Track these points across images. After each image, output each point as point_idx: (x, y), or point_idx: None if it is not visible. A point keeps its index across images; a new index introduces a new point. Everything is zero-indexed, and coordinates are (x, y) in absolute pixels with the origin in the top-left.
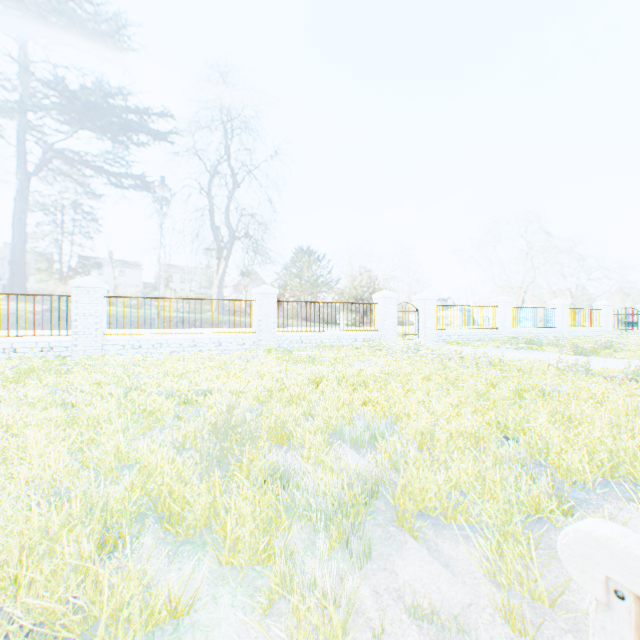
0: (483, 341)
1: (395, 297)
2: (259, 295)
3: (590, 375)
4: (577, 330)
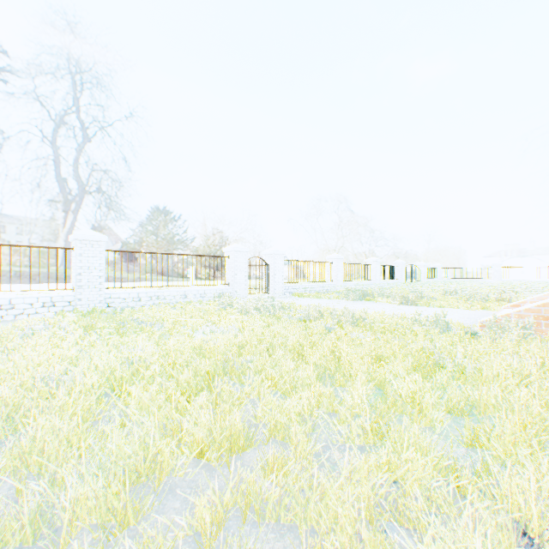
0: (324, 293)
1: (246, 251)
2: (78, 242)
3: (451, 331)
4: (385, 282)
